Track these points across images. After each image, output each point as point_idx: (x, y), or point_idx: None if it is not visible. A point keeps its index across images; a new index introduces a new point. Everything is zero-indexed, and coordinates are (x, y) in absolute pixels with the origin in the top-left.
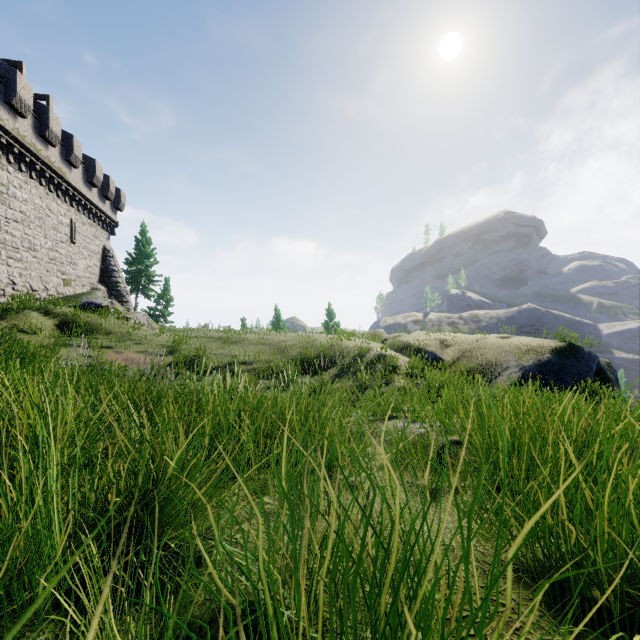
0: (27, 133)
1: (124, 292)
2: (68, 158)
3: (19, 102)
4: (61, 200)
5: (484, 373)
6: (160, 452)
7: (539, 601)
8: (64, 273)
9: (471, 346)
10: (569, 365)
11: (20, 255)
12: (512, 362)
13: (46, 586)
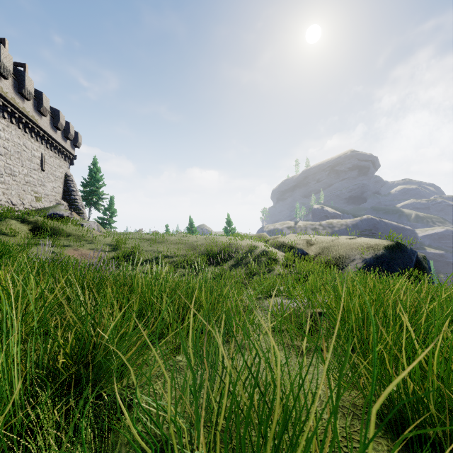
0: (8, 90)
1: (80, 206)
2: (39, 109)
3: (2, 67)
4: (34, 139)
5: (337, 263)
6: (99, 324)
7: (396, 450)
8: (36, 192)
9: (328, 244)
10: (397, 258)
11: (3, 179)
12: (357, 256)
13: (3, 432)
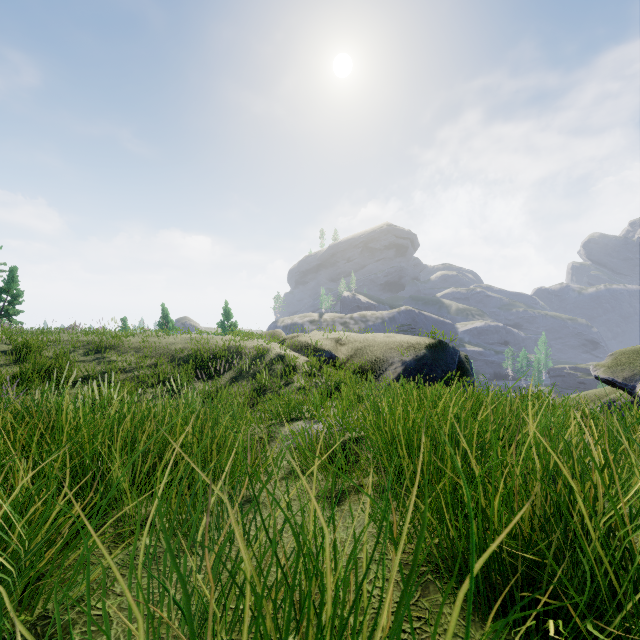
0: None
1: None
2: None
3: None
4: None
5: (374, 369)
6: None
7: None
8: None
9: (362, 344)
10: (439, 359)
11: None
12: (396, 358)
13: None
